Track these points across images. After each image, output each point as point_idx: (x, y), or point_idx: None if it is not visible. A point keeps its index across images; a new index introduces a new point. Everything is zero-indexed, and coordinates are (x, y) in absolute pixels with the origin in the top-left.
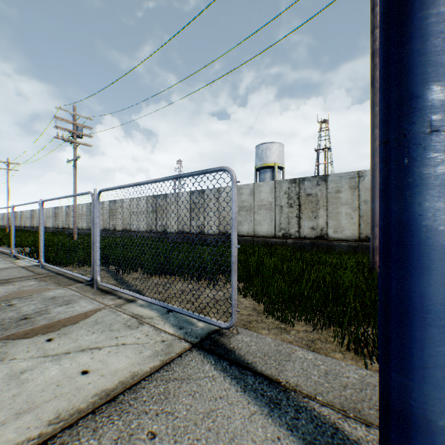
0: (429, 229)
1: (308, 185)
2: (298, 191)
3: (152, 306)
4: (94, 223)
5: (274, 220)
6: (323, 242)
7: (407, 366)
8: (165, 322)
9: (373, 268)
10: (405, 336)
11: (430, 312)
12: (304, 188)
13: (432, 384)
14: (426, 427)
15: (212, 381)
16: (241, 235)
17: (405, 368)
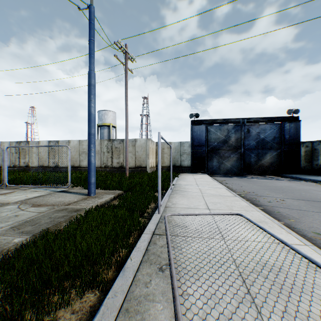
0: (91, 160)
1: (116, 143)
2: (112, 145)
3: (39, 189)
4: (5, 160)
5: (101, 159)
6: (122, 169)
7: (89, 176)
8: (46, 190)
9: (126, 175)
10: (89, 173)
11: (91, 170)
12: (114, 144)
13: (91, 178)
14: (90, 183)
15: (63, 194)
16: (83, 167)
17: (89, 177)
